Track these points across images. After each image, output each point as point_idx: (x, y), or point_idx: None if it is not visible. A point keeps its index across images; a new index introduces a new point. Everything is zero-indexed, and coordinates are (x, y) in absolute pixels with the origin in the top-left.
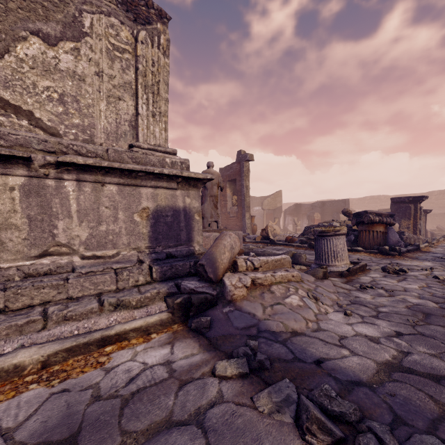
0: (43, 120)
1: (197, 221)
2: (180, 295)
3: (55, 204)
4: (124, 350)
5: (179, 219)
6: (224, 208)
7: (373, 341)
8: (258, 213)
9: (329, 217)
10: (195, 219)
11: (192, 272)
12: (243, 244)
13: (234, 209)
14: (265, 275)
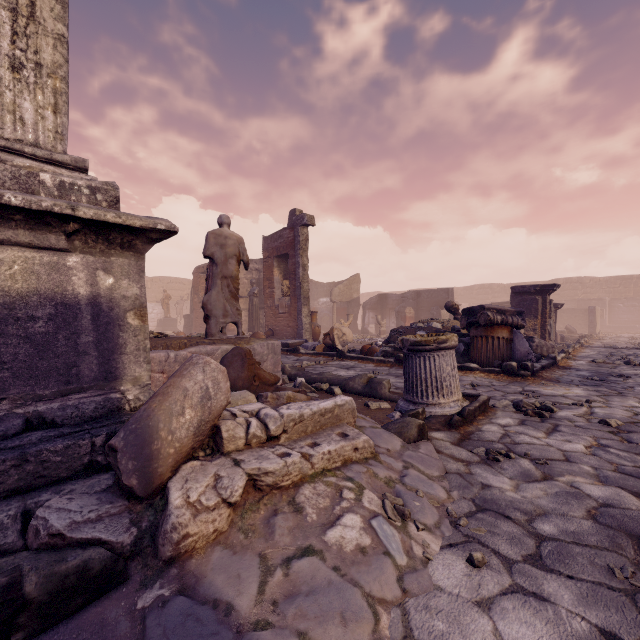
0: None
1: (133, 330)
2: (5, 562)
3: None
4: None
5: (74, 326)
6: (271, 300)
7: None
8: (325, 307)
9: (427, 313)
10: (129, 325)
11: (102, 463)
12: (294, 357)
13: (285, 301)
14: (287, 462)
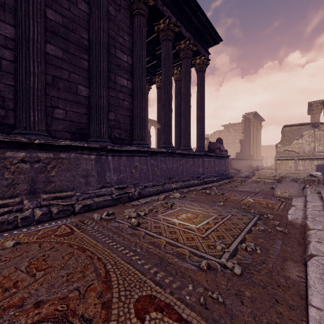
0: (296, 151)
1: None
2: None
3: (298, 164)
4: None
5: None
6: None
7: None
8: None
9: None
10: None
11: None
12: None
13: None
14: None
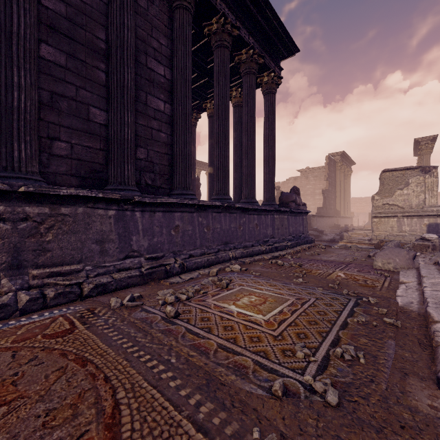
0: (400, 206)
1: None
2: None
3: (402, 223)
4: None
5: (438, 226)
6: None
7: None
8: None
9: None
10: None
11: None
12: None
13: None
14: None
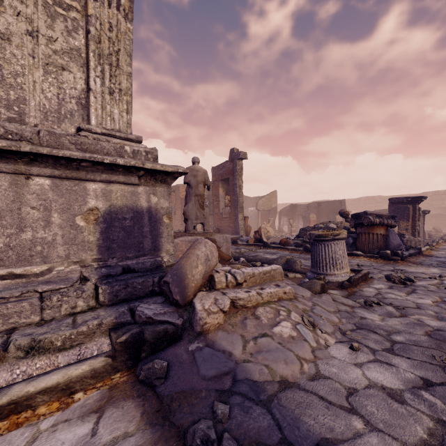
0: None
1: (166, 225)
2: (131, 326)
3: None
4: (19, 430)
5: (141, 222)
6: (217, 209)
7: (395, 397)
8: (253, 213)
9: (325, 218)
10: (164, 222)
11: (157, 291)
12: (235, 247)
13: (227, 210)
14: (249, 294)
